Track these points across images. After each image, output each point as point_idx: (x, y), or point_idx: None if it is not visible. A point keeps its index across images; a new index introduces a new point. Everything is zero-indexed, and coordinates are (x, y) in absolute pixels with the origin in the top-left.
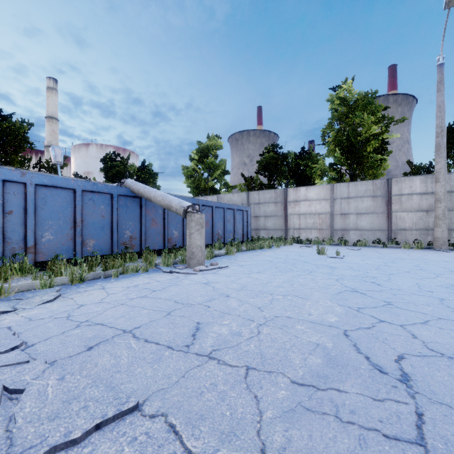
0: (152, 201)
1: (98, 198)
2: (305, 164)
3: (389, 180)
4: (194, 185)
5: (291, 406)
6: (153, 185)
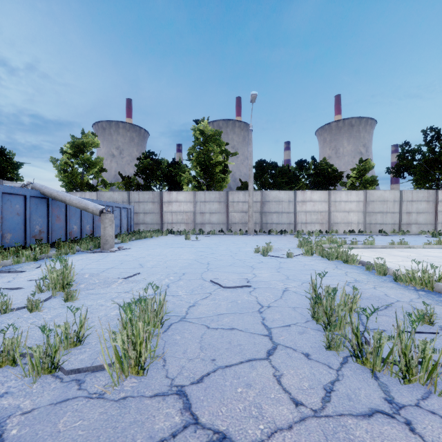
0: (67, 203)
1: (14, 199)
2: (176, 173)
3: (228, 192)
4: (69, 180)
5: (180, 269)
6: (14, 175)
